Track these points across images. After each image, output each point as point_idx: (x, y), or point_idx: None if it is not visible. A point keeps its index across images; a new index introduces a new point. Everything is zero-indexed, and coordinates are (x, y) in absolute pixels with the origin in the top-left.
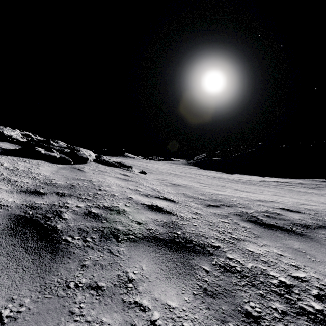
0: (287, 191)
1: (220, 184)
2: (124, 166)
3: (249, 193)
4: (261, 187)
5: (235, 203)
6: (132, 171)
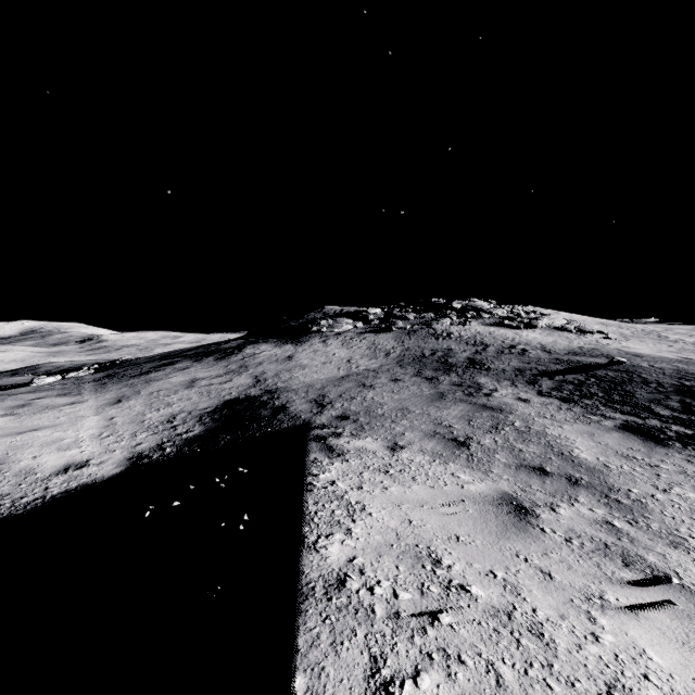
0: None
1: None
2: (583, 331)
3: None
4: None
5: (600, 351)
6: (584, 336)
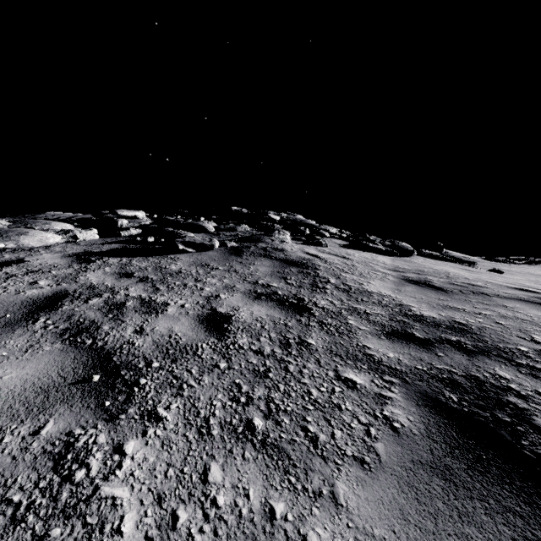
0: None
1: None
2: (461, 261)
3: None
4: None
5: None
6: (476, 268)
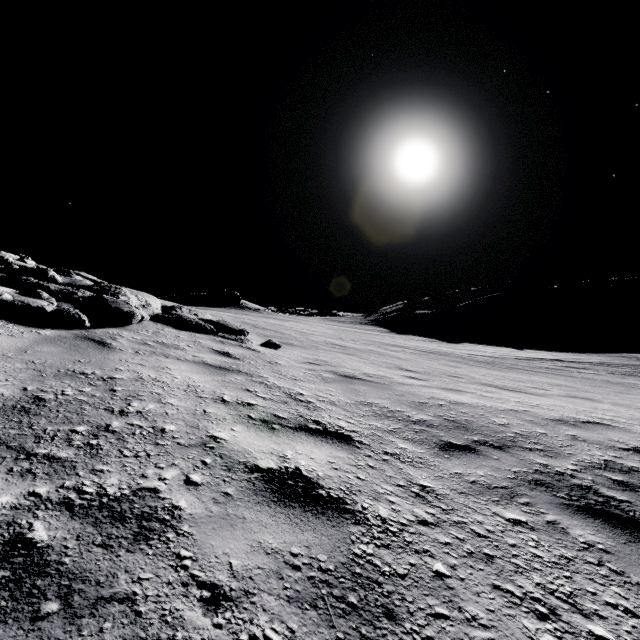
0: (587, 384)
1: (445, 370)
2: (227, 330)
3: (520, 396)
4: (529, 375)
5: (511, 434)
6: (245, 342)
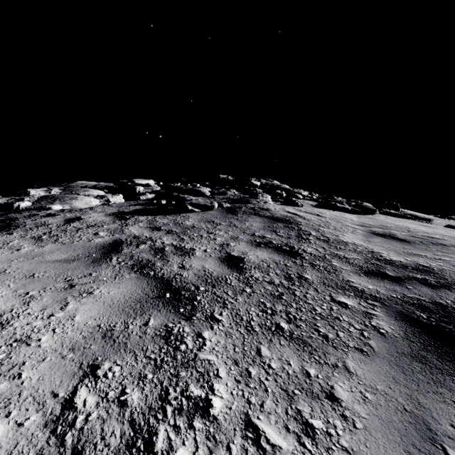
0: None
1: None
2: (418, 218)
3: None
4: None
5: None
6: (432, 224)
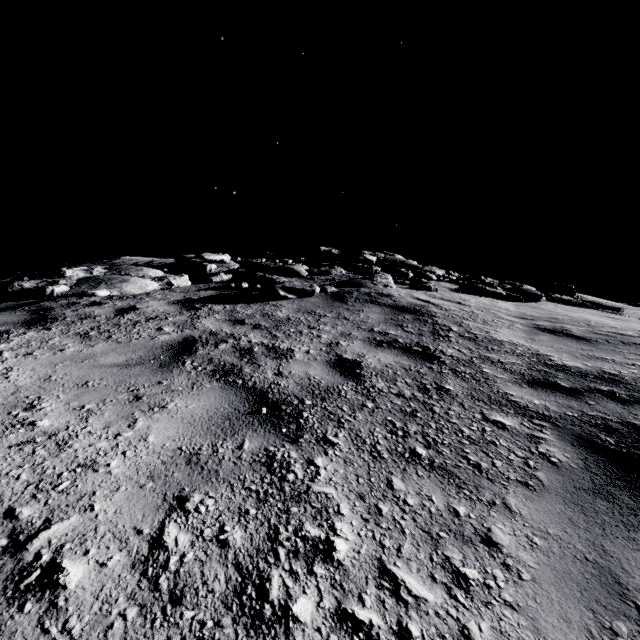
0: None
1: None
2: (602, 307)
3: None
4: None
5: None
6: (623, 315)
